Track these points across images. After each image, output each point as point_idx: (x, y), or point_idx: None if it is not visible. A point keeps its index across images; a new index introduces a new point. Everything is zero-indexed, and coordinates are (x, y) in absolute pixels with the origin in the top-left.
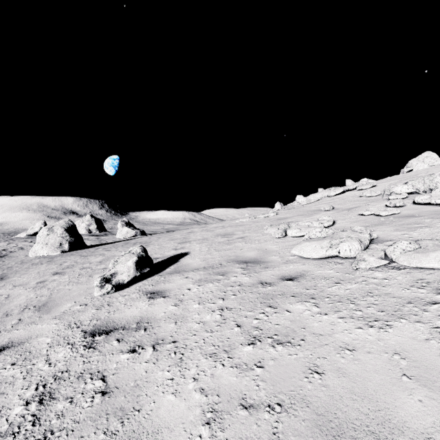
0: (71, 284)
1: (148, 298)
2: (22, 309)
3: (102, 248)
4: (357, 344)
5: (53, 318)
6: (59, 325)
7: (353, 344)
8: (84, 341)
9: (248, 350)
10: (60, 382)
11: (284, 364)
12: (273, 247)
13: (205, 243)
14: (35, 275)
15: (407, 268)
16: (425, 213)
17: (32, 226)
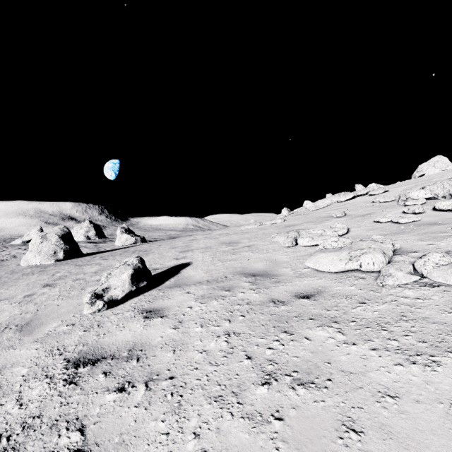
0: (61, 298)
1: (143, 317)
2: (2, 329)
3: (99, 257)
4: (400, 389)
5: (34, 341)
6: (40, 351)
7: (395, 388)
8: (66, 373)
9: (262, 393)
10: (28, 433)
11: (309, 415)
12: (283, 258)
13: (208, 252)
14: (24, 287)
15: (442, 285)
16: (449, 220)
17: (28, 232)
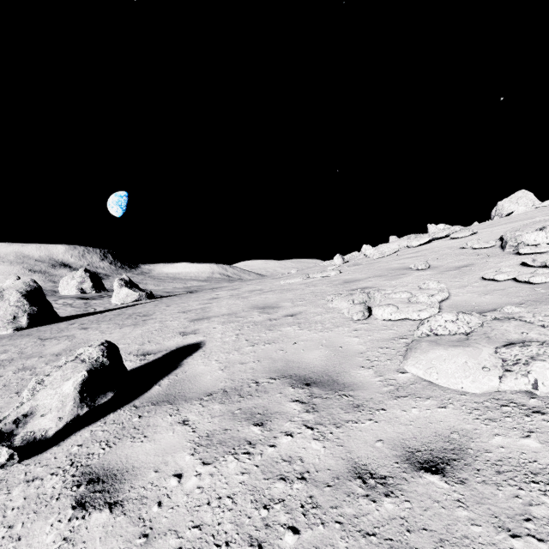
0: None
1: (74, 502)
2: None
3: (79, 323)
4: None
5: None
6: None
7: None
8: None
9: None
10: None
11: None
12: (353, 343)
13: (232, 324)
14: None
15: None
16: None
17: (1, 284)
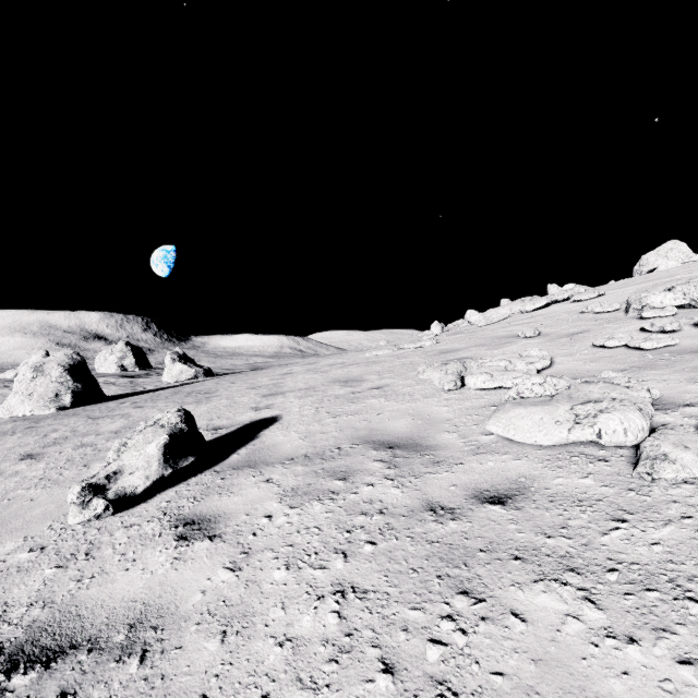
0: (43, 484)
1: (176, 537)
2: None
3: (131, 402)
4: None
5: None
6: None
7: None
8: None
9: None
10: None
11: None
12: (441, 412)
13: (310, 398)
14: None
15: None
16: None
17: (26, 360)
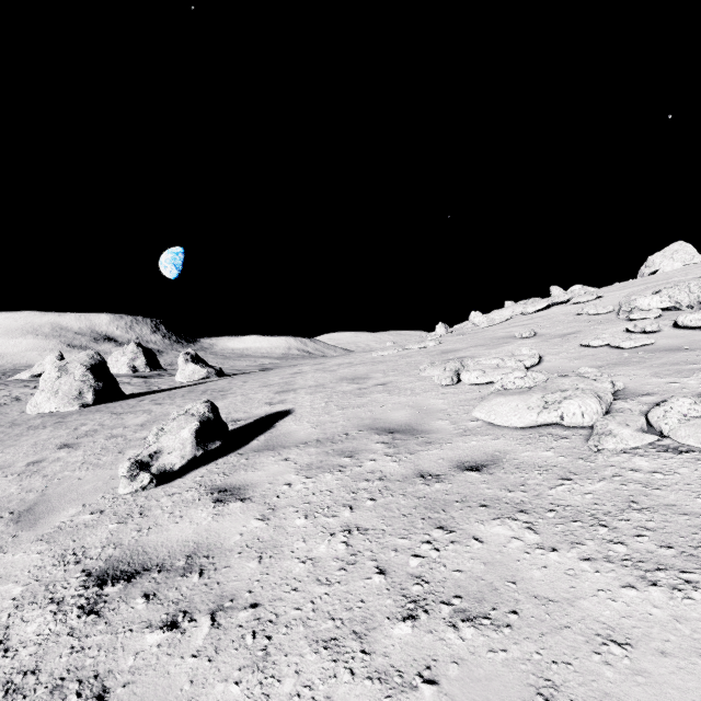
0: (86, 467)
1: (213, 500)
2: None
3: (150, 400)
4: (632, 630)
5: (37, 540)
6: (44, 556)
7: (624, 629)
8: (83, 596)
9: (403, 635)
10: None
11: (481, 675)
12: (438, 404)
13: (320, 394)
14: (28, 448)
15: (694, 450)
16: (700, 344)
17: (40, 361)
